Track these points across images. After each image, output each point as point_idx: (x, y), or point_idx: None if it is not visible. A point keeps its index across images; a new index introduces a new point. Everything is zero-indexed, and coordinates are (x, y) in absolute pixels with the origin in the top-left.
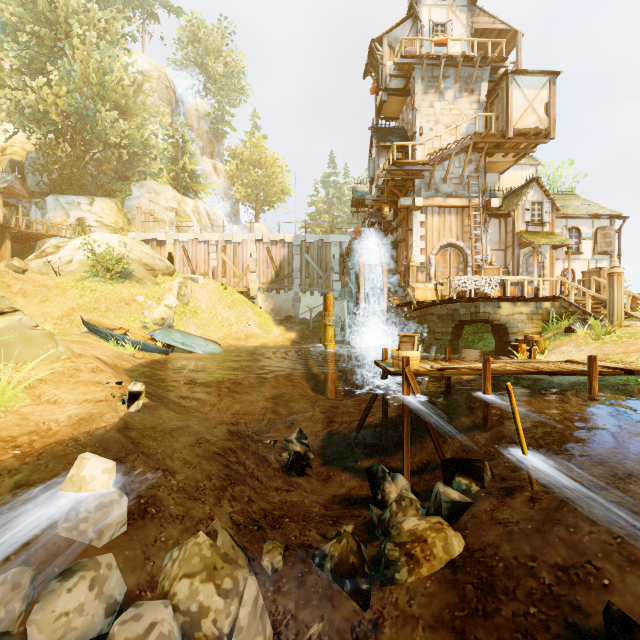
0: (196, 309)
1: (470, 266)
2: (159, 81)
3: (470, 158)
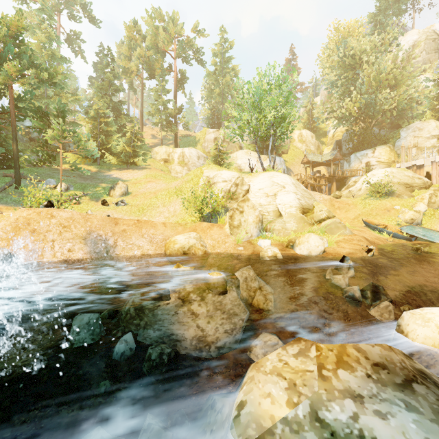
0: None
1: None
2: (426, 40)
3: None
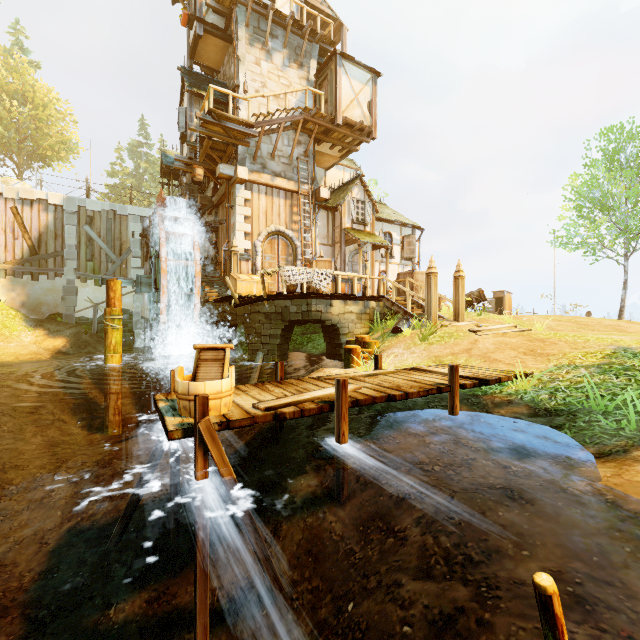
0: None
1: (300, 259)
2: None
3: (299, 139)
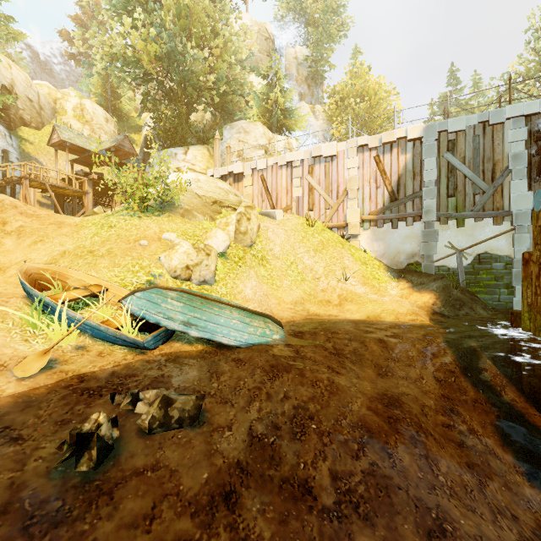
0: (265, 254)
1: None
2: (259, 34)
3: None
